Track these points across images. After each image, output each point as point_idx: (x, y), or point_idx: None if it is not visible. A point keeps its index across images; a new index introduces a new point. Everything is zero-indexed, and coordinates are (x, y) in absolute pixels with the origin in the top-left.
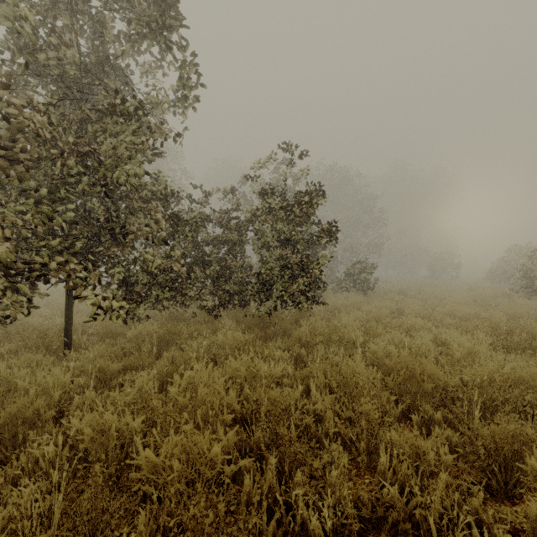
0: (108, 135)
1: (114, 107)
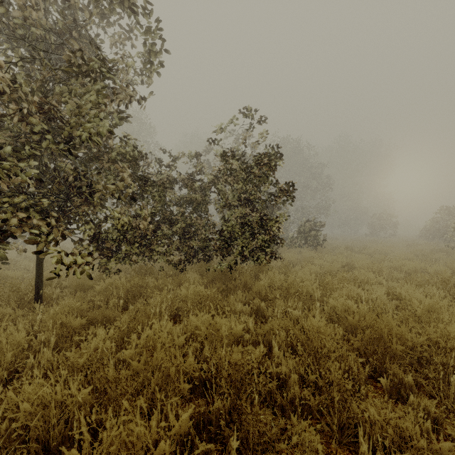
0: (74, 96)
1: (79, 67)
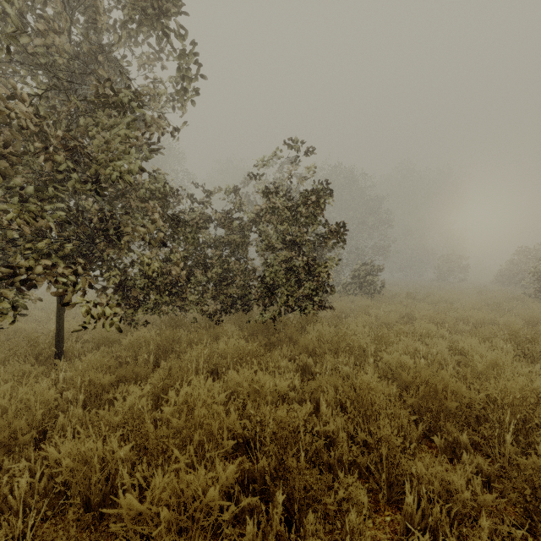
0: (101, 129)
1: (107, 98)
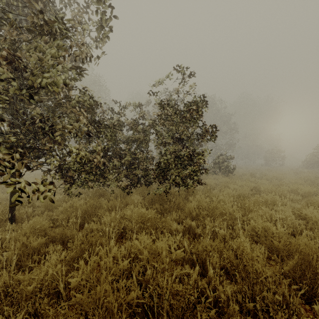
0: (38, 51)
1: (41, 27)
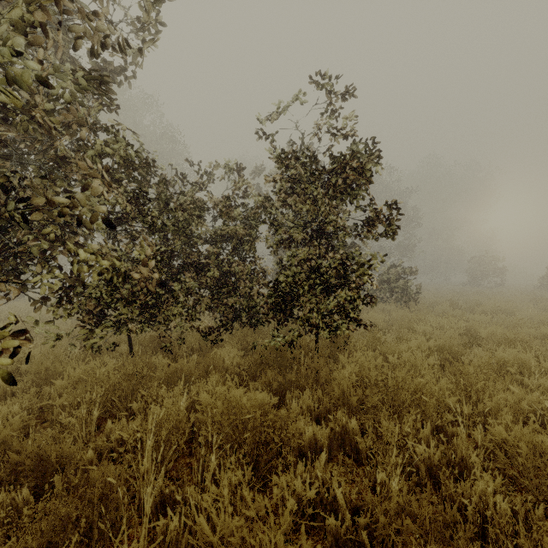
0: None
1: None
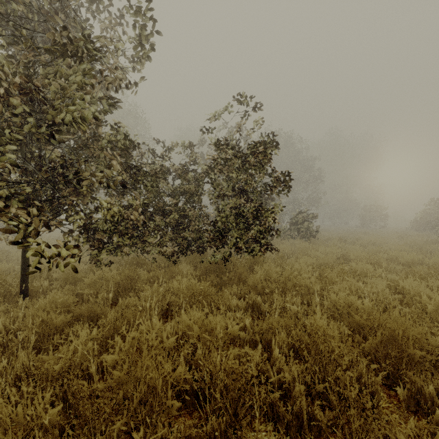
0: (59, 78)
1: (63, 47)
